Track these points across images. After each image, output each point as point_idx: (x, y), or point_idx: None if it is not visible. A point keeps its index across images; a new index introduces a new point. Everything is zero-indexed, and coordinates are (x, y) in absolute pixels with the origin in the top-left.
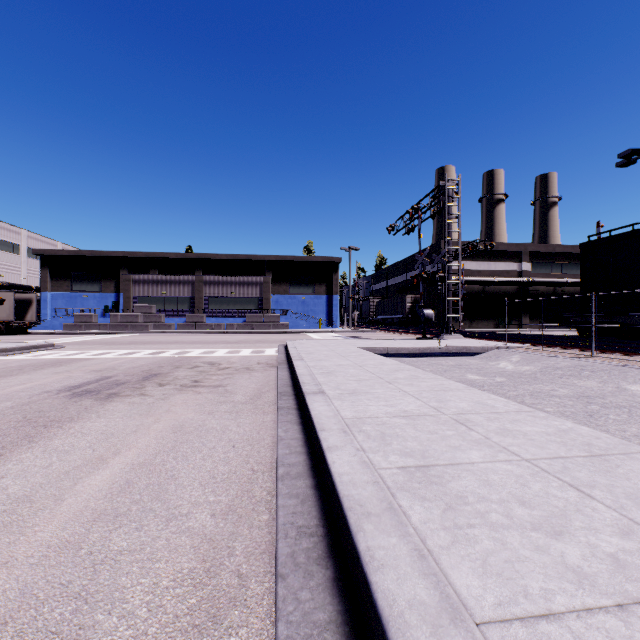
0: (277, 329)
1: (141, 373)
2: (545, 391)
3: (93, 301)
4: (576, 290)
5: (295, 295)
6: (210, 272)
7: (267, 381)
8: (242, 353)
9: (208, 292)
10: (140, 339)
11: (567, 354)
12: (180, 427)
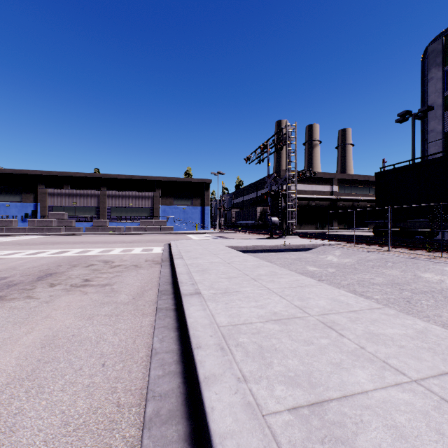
0: (164, 231)
1: (38, 273)
2: (367, 280)
3: (15, 209)
4: (366, 204)
5: (178, 206)
6: (113, 188)
7: (151, 278)
8: (134, 251)
9: (111, 203)
10: (51, 240)
11: (371, 249)
12: (52, 339)
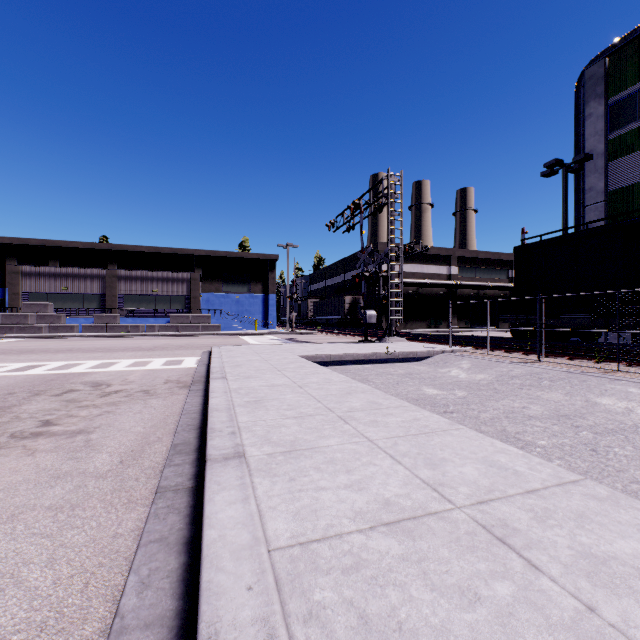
0: (207, 331)
1: None
2: (518, 410)
3: None
4: (495, 293)
5: (228, 294)
6: (127, 266)
7: (166, 416)
8: (151, 365)
9: (123, 289)
10: (21, 346)
11: (513, 359)
12: None
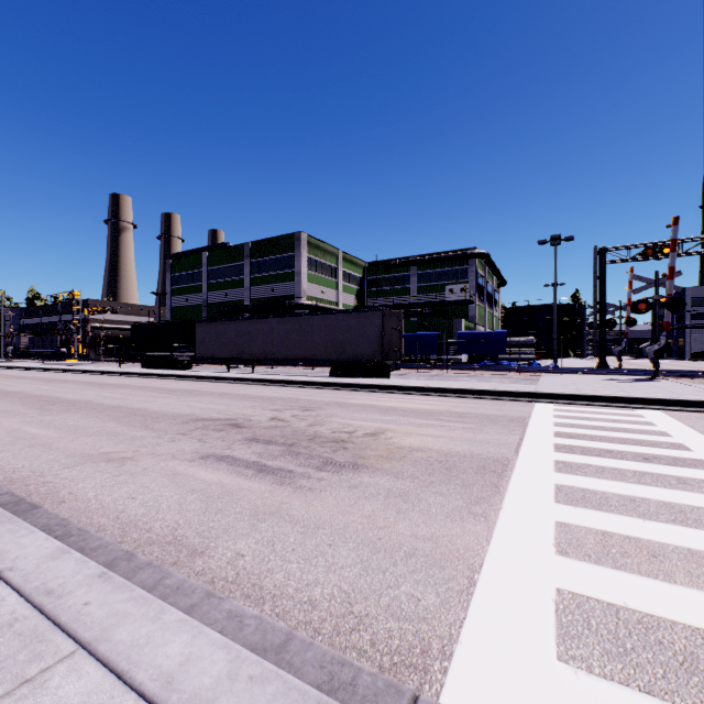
0: None
1: None
2: None
3: None
4: None
5: None
6: None
7: None
8: None
9: None
10: None
11: (110, 363)
12: None
